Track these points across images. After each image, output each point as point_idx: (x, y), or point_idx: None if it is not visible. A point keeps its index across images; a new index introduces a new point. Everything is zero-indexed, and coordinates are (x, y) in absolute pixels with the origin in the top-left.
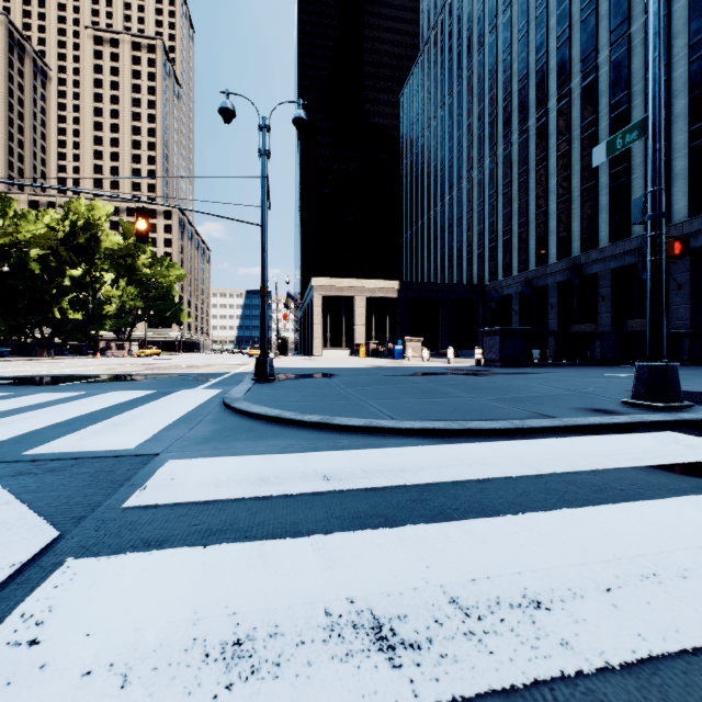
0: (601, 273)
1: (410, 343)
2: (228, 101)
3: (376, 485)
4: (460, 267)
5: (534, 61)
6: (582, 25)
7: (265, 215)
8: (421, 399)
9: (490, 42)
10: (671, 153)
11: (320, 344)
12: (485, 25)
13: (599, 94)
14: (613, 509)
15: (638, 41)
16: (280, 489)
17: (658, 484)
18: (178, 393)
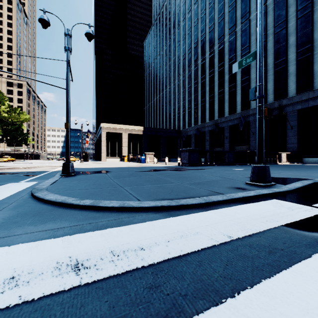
0: (225, 127)
1: (148, 155)
2: (45, 15)
3: (119, 271)
4: (170, 122)
5: (200, 36)
6: (219, 24)
7: (69, 83)
8: (154, 185)
9: (183, 25)
10: (250, 80)
11: (105, 156)
12: (180, 17)
13: (225, 54)
14: (292, 275)
15: (239, 34)
16: (23, 293)
17: (296, 240)
18: (4, 185)
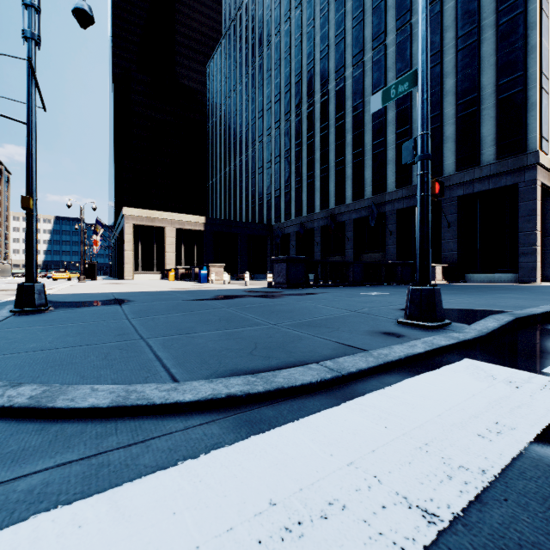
0: (347, 221)
1: (214, 269)
2: None
3: None
4: (254, 210)
5: (306, 65)
6: (336, 47)
7: (33, 112)
8: (218, 331)
9: (276, 42)
10: (387, 145)
11: (132, 269)
12: (272, 28)
13: (346, 98)
14: None
15: (369, 67)
16: None
17: None
18: None
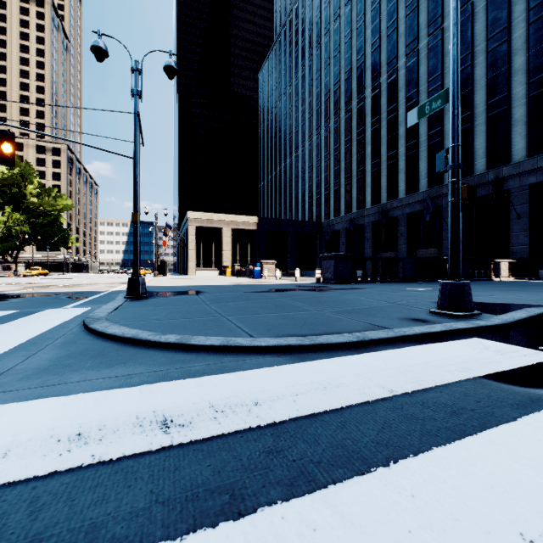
0: (400, 216)
1: (267, 265)
2: (100, 41)
3: (225, 430)
4: (303, 208)
5: (356, 60)
6: (388, 39)
7: (138, 149)
8: (275, 314)
9: (325, 42)
10: (444, 135)
11: (194, 266)
12: (321, 29)
13: (399, 89)
14: (480, 442)
15: (424, 55)
16: (96, 452)
17: (498, 398)
18: (40, 313)
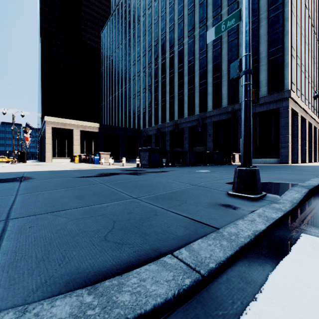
0: (185, 128)
1: (103, 155)
2: None
3: None
4: (130, 120)
5: (161, 35)
6: (178, 25)
7: None
8: (85, 207)
9: (143, 20)
10: (207, 84)
11: (51, 155)
12: (141, 12)
13: (184, 55)
14: None
15: (197, 38)
16: None
17: None
18: None
